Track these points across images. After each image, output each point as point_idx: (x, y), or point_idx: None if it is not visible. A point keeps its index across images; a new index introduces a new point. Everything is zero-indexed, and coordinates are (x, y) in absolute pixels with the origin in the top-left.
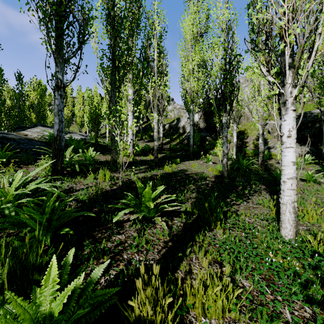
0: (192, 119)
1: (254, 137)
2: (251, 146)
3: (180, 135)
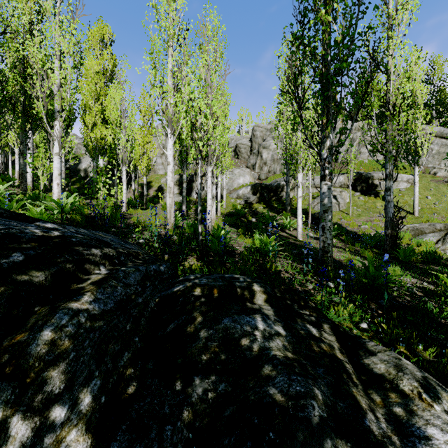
0: (95, 165)
1: (156, 189)
2: (152, 195)
3: (81, 179)
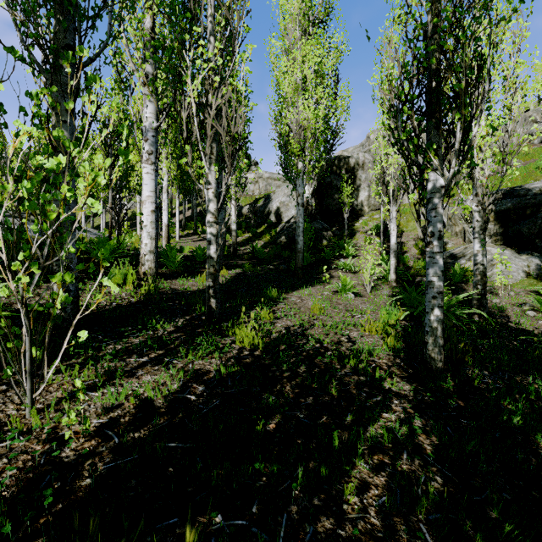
0: (301, 191)
1: (415, 234)
2: (414, 252)
3: (271, 228)
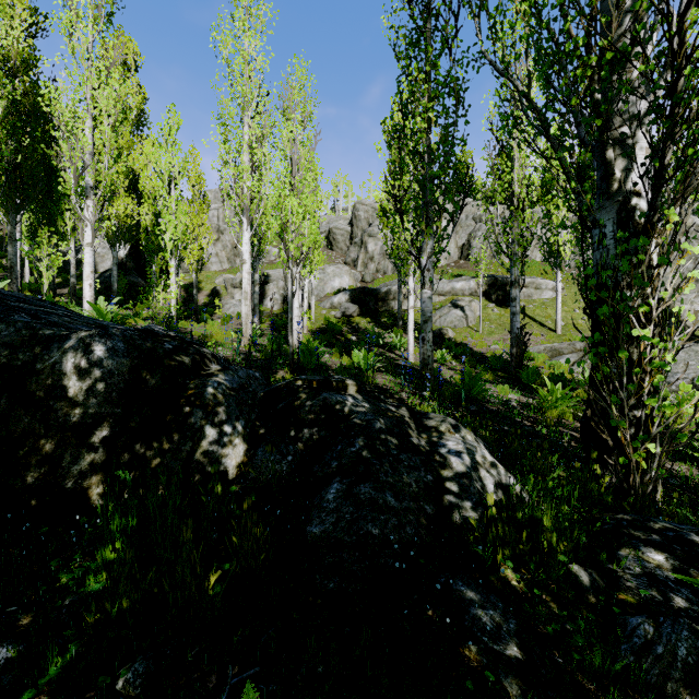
0: (116, 256)
1: (208, 293)
2: (202, 303)
3: None
